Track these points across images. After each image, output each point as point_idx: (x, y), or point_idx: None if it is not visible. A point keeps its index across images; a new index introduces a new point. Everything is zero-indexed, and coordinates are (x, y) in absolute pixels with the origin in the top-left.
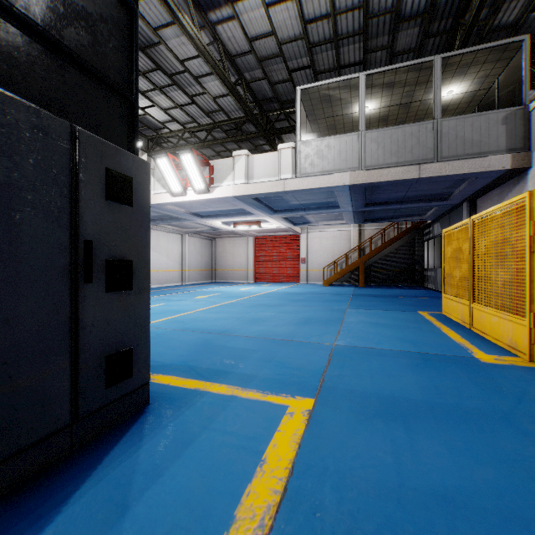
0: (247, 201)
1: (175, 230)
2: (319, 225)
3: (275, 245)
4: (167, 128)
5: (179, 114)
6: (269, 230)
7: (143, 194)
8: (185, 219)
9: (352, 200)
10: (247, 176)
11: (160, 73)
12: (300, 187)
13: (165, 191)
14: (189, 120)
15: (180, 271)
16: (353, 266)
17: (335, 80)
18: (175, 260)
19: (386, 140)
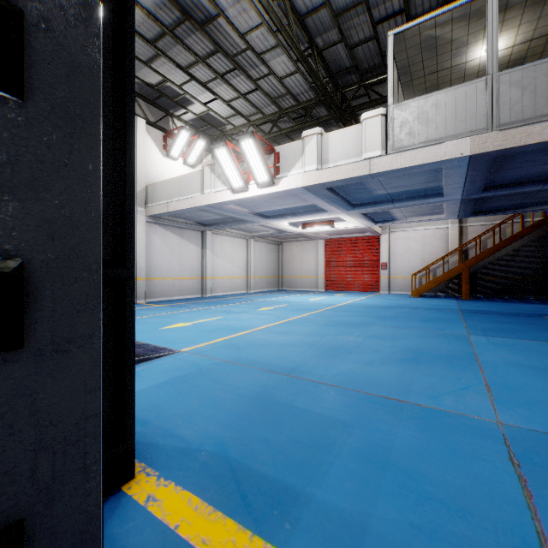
0: (320, 192)
1: (239, 234)
2: (408, 222)
3: (349, 248)
4: (231, 124)
5: (242, 105)
6: (343, 231)
7: (72, 77)
8: (249, 221)
9: (466, 181)
10: (319, 160)
11: (220, 56)
12: (393, 167)
13: (226, 187)
14: (253, 112)
15: (245, 278)
16: (453, 272)
17: (447, 10)
18: (239, 266)
19: (537, 80)
